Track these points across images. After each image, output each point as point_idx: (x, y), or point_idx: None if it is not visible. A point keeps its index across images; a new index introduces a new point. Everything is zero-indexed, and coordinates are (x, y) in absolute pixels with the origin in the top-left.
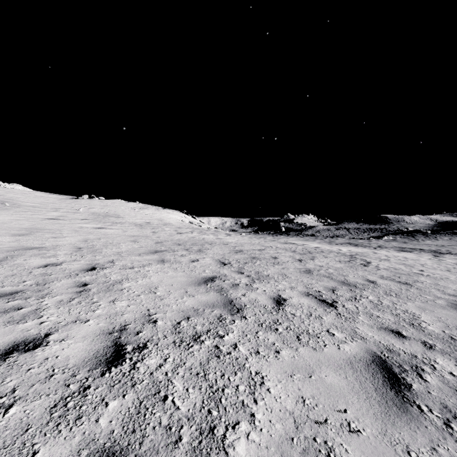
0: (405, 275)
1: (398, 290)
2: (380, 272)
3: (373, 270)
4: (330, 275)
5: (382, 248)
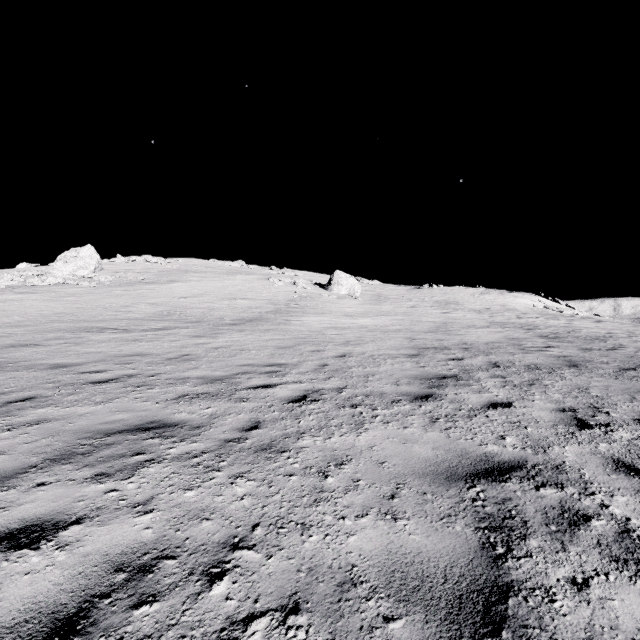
0: None
1: None
2: None
3: None
4: None
5: None
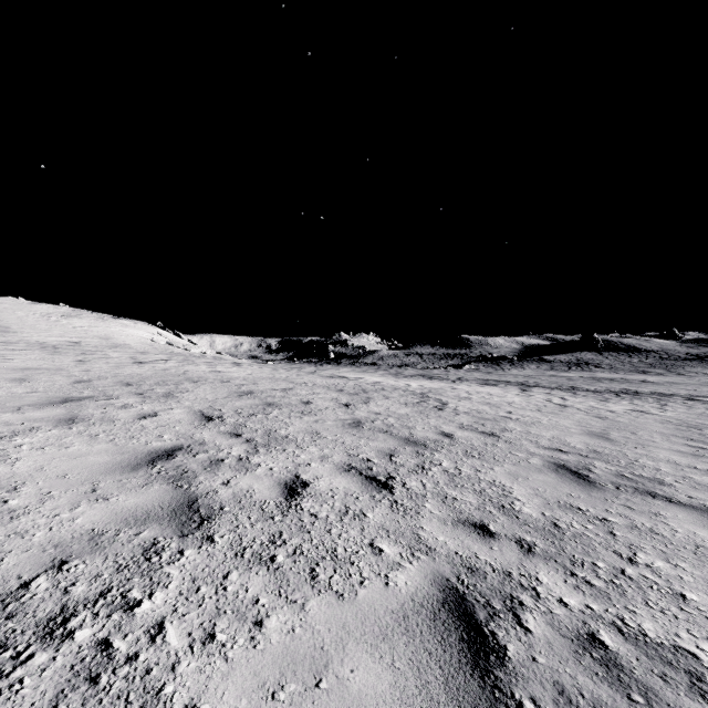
0: (490, 422)
1: (482, 447)
2: (460, 418)
3: (450, 415)
4: (389, 429)
5: (462, 382)
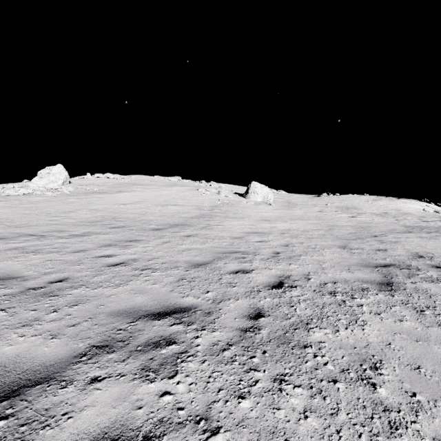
0: None
1: None
2: None
3: None
4: None
5: None
